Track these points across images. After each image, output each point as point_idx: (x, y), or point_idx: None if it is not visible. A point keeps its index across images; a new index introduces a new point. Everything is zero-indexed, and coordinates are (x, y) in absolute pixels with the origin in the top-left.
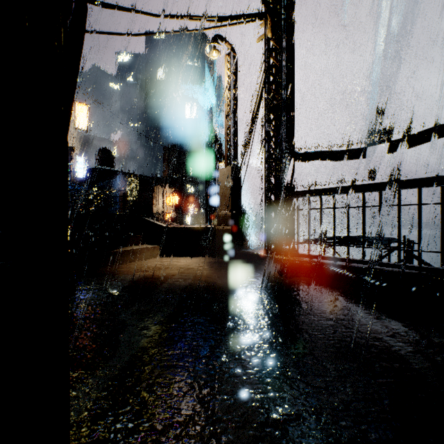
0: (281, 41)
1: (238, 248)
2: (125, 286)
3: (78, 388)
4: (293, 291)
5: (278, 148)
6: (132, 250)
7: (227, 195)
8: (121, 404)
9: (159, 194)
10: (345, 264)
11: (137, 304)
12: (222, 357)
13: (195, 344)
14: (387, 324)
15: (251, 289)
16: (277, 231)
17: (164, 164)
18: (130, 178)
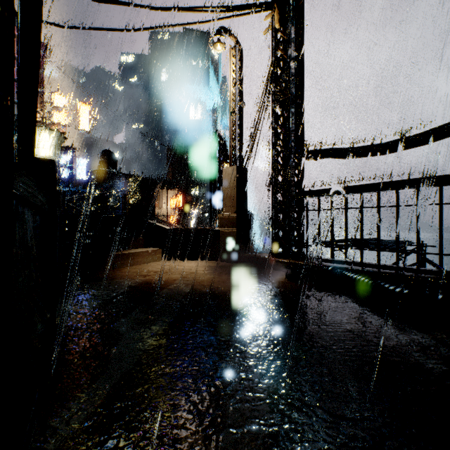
0: (289, 32)
1: (244, 251)
2: (122, 292)
3: (55, 417)
4: (304, 298)
5: (286, 146)
6: (133, 253)
7: (233, 195)
8: (104, 439)
9: (162, 196)
10: (359, 269)
11: (133, 312)
12: (227, 377)
13: (197, 360)
14: (413, 336)
15: (258, 295)
16: (284, 233)
17: (167, 165)
18: (131, 178)
